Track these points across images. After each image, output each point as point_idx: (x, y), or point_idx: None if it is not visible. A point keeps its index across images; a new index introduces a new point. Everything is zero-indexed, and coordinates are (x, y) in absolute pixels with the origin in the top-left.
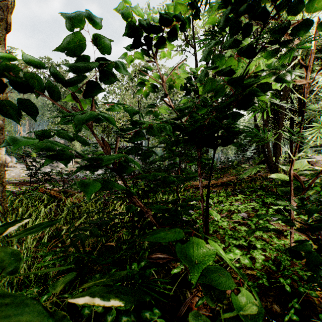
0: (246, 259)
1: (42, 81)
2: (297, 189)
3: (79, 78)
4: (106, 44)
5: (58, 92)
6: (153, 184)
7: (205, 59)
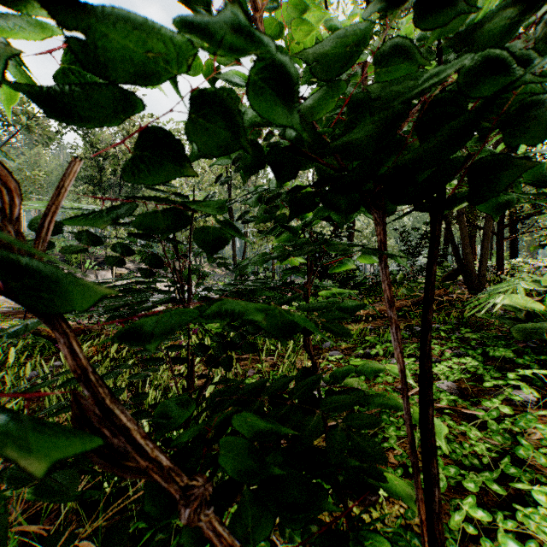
0: None
1: None
2: None
3: None
4: None
5: None
6: None
7: None
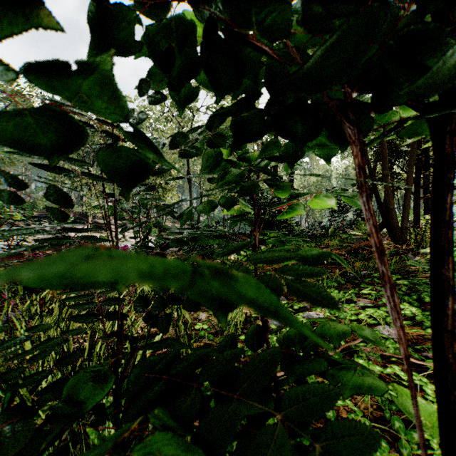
0: None
1: None
2: None
3: None
4: None
5: None
6: None
7: None
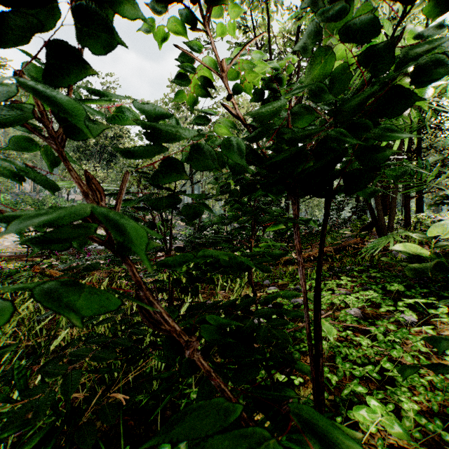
0: (396, 425)
1: None
2: (438, 270)
3: (28, 27)
4: None
5: None
6: None
7: (315, 10)
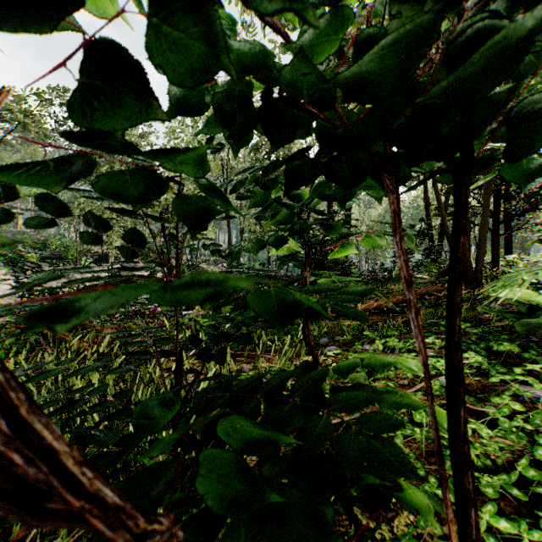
0: None
1: None
2: None
3: None
4: None
5: None
6: None
7: None
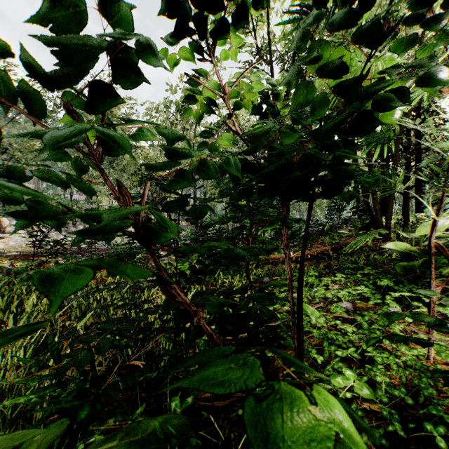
0: (365, 388)
1: (12, 81)
2: (426, 266)
3: (73, 73)
4: (124, 14)
5: (41, 101)
6: (209, 259)
7: (297, 49)
